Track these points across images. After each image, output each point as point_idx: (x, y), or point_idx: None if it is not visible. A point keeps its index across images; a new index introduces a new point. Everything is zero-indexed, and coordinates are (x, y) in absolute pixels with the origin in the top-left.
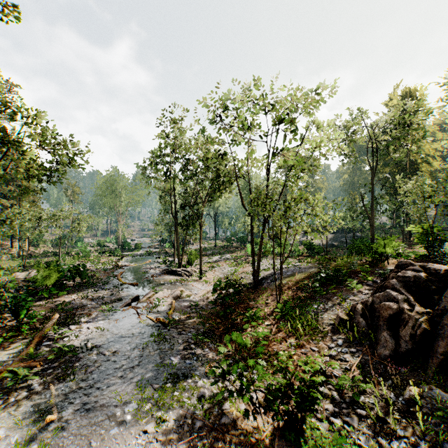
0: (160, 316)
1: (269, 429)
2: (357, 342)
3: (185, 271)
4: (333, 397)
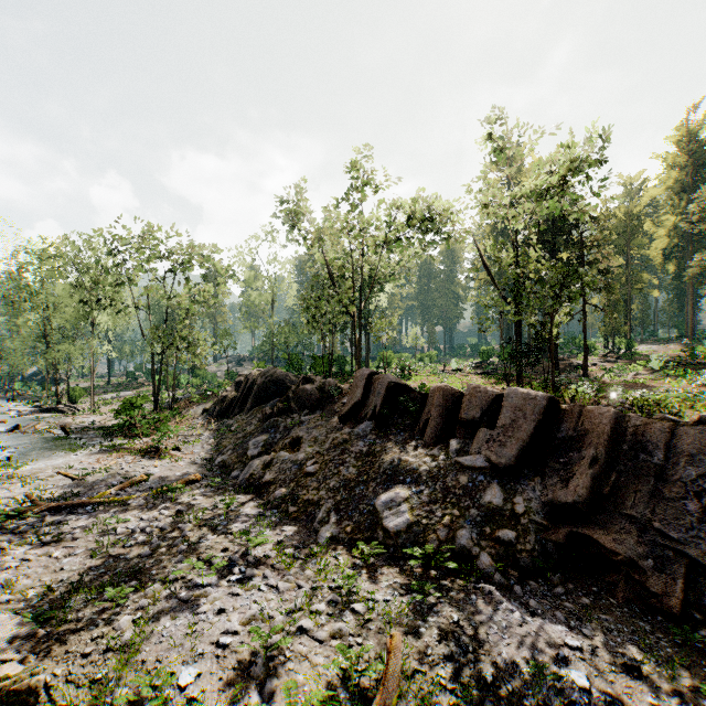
0: (57, 433)
1: (147, 445)
2: (208, 416)
3: (69, 407)
4: (185, 435)
